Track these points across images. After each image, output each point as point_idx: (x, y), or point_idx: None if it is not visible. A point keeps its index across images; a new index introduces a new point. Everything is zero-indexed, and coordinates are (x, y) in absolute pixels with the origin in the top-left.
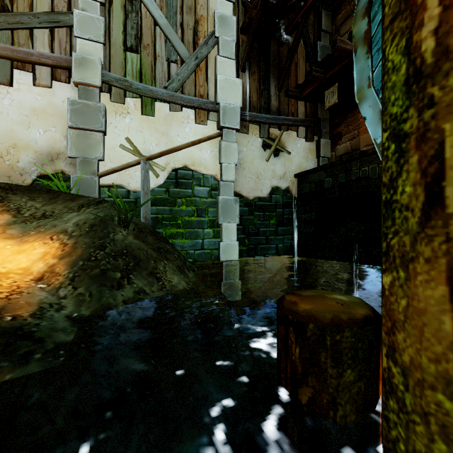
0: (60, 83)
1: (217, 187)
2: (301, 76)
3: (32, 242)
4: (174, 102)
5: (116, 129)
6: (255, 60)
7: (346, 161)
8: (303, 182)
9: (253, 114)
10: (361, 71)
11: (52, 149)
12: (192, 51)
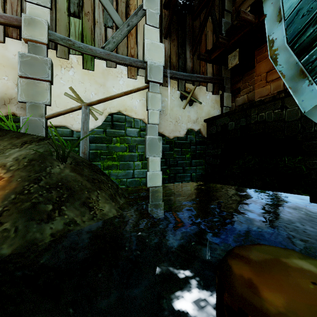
0: (12, 40)
1: (145, 129)
2: (210, 44)
3: None
4: (110, 60)
5: (61, 80)
6: (174, 30)
7: (247, 108)
8: (211, 126)
9: (173, 72)
10: (272, 22)
11: (4, 95)
12: (124, 19)
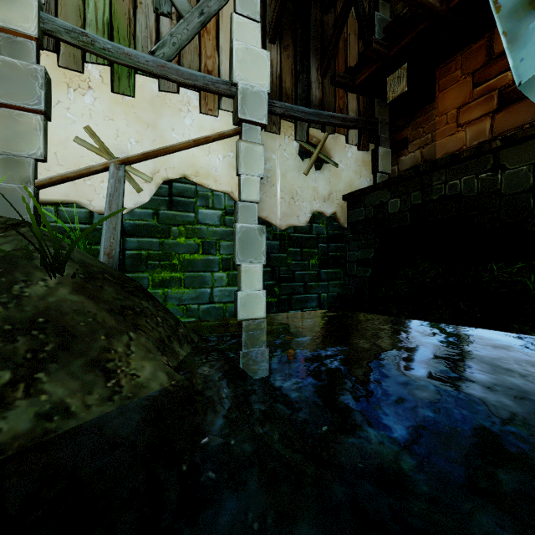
0: None
1: (234, 211)
2: (353, 58)
3: None
4: (166, 77)
5: (68, 113)
6: (288, 28)
7: (425, 171)
8: (355, 207)
9: (287, 105)
10: None
11: None
12: (194, 2)
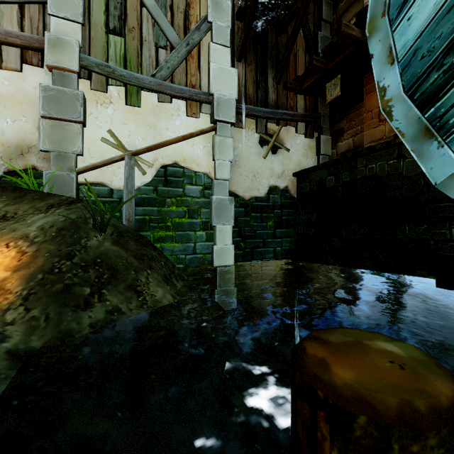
0: (31, 67)
1: (211, 186)
2: (301, 68)
3: None
4: (163, 92)
5: (97, 121)
6: (251, 49)
7: (351, 157)
8: (302, 182)
9: (250, 107)
10: (379, 47)
11: (21, 142)
12: (182, 36)
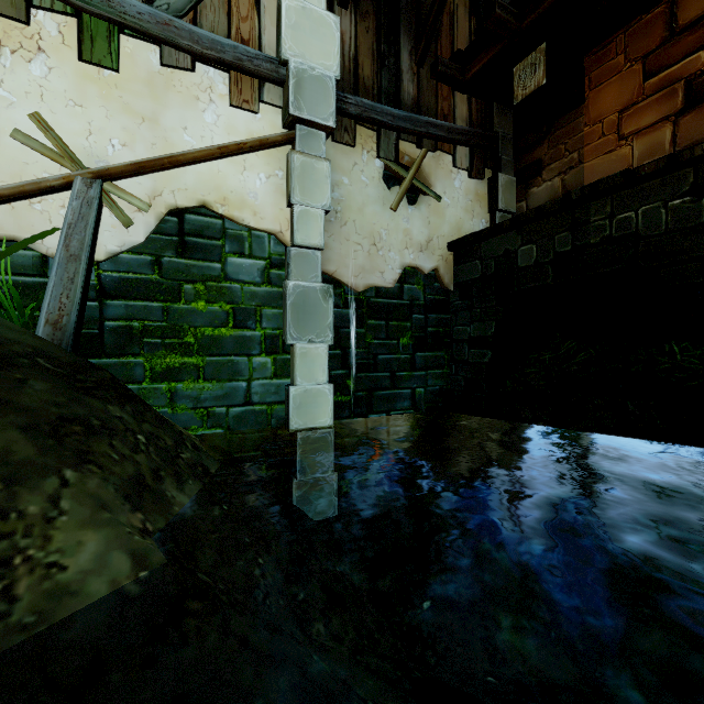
0: None
1: (284, 262)
2: (462, 41)
3: None
4: (172, 43)
5: (1, 89)
6: None
7: (579, 199)
8: (467, 259)
9: (365, 102)
10: None
11: None
12: None
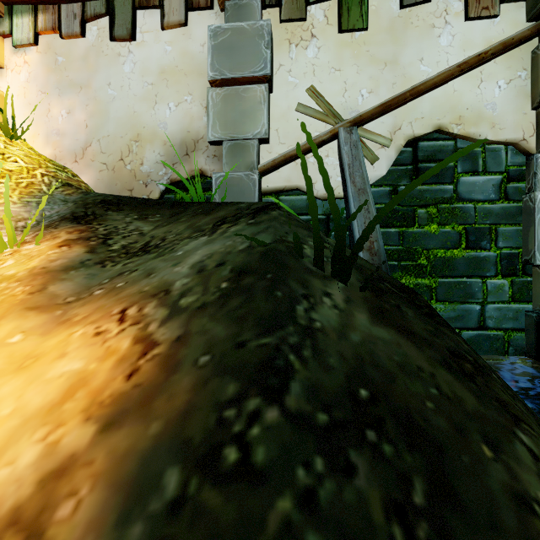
0: (198, 14)
1: (523, 173)
2: None
3: (74, 324)
4: None
5: (290, 76)
6: None
7: None
8: None
9: None
10: None
11: (186, 135)
12: None
